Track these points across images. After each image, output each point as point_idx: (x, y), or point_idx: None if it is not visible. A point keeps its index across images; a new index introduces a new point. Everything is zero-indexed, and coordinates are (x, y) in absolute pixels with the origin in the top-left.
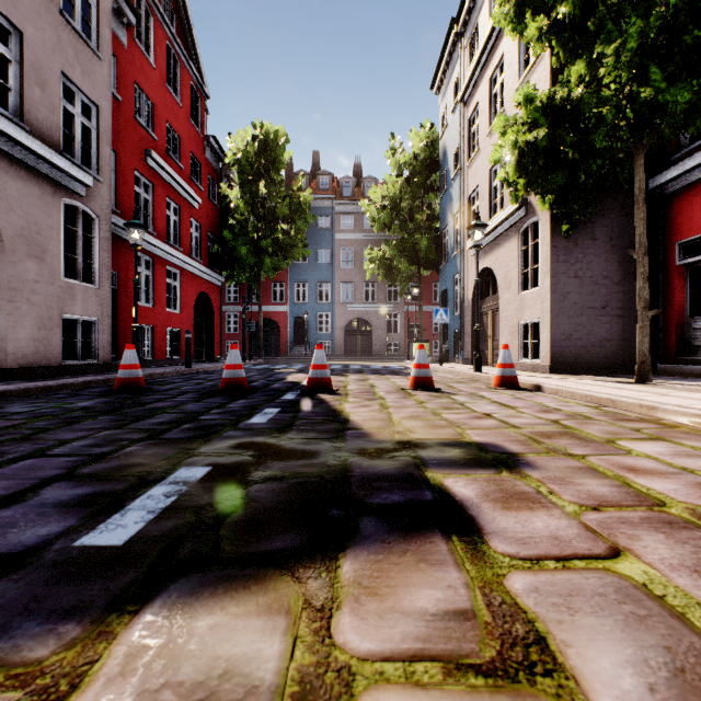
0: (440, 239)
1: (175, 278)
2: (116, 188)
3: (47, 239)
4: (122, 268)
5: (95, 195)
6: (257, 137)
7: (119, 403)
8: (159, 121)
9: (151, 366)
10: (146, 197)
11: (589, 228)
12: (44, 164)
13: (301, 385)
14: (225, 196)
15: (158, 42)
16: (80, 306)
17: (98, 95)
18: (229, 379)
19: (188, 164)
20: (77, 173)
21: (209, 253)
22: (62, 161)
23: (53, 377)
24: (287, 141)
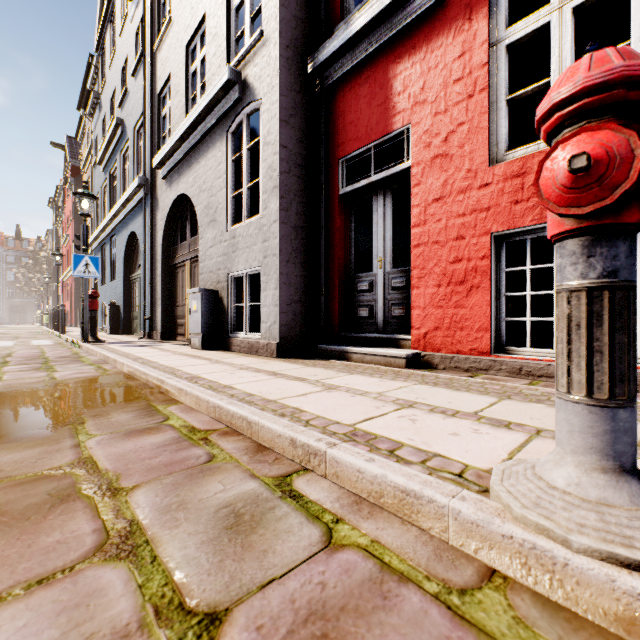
0: None
1: None
2: None
3: None
4: None
5: None
6: None
7: None
8: None
9: None
10: None
11: None
12: None
13: None
14: None
15: None
16: None
17: None
18: None
19: None
20: None
21: None
22: None
23: None
24: None
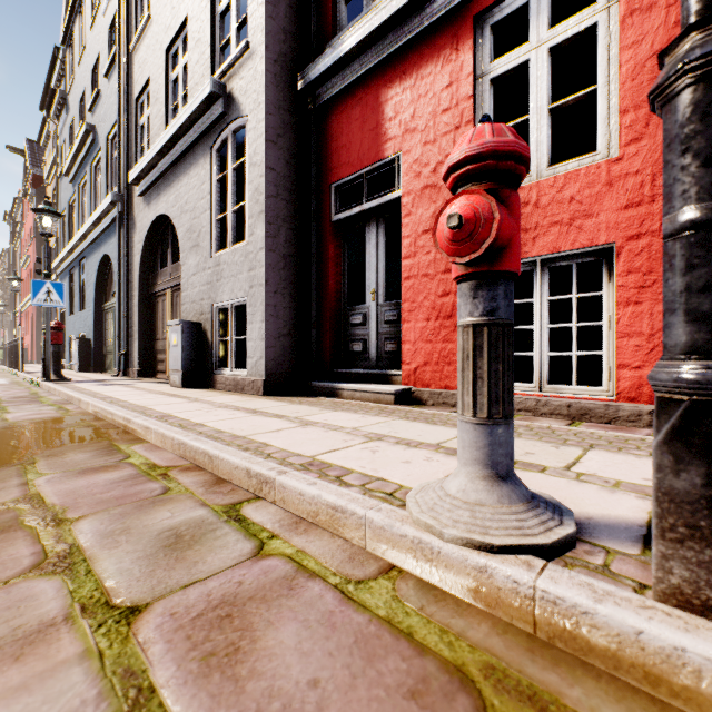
0: None
1: None
2: None
3: None
4: None
5: None
6: None
7: None
8: None
9: None
10: None
11: None
12: None
13: None
14: None
15: None
16: None
17: None
18: None
19: None
20: None
21: None
22: None
23: None
24: None
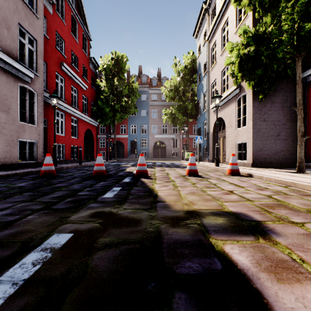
0: (197, 104)
1: (75, 122)
2: (47, 80)
3: (11, 102)
4: (49, 117)
5: (35, 82)
6: (113, 58)
7: (39, 184)
8: (67, 49)
9: (63, 163)
10: (61, 85)
11: (271, 97)
12: (9, 66)
13: (133, 173)
14: (98, 85)
15: (67, 13)
16: (27, 135)
17: (36, 35)
18: (97, 171)
19: (81, 70)
20: (25, 71)
21: (91, 111)
22: (18, 65)
23: (13, 169)
24: (127, 60)
